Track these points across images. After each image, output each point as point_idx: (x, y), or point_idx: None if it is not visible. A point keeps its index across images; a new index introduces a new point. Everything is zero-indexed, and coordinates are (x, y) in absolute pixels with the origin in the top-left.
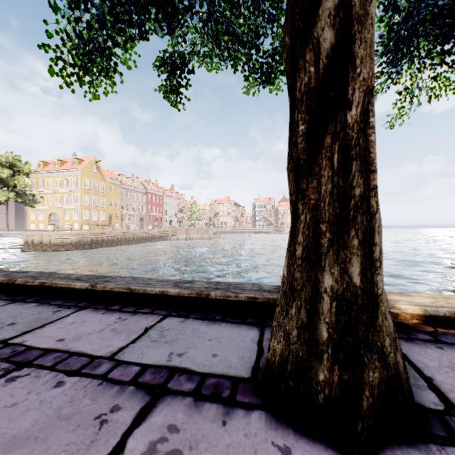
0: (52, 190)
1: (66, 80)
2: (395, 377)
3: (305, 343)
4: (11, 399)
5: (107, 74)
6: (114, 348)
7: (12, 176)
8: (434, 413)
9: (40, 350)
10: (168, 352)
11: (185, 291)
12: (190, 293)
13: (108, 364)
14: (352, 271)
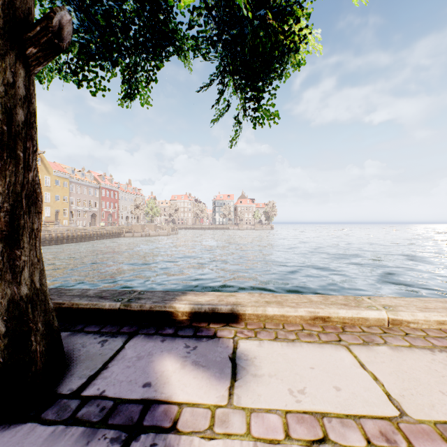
0: None
1: None
2: None
3: None
4: None
5: None
6: None
7: None
8: (55, 397)
9: None
10: None
11: None
12: None
13: None
14: None
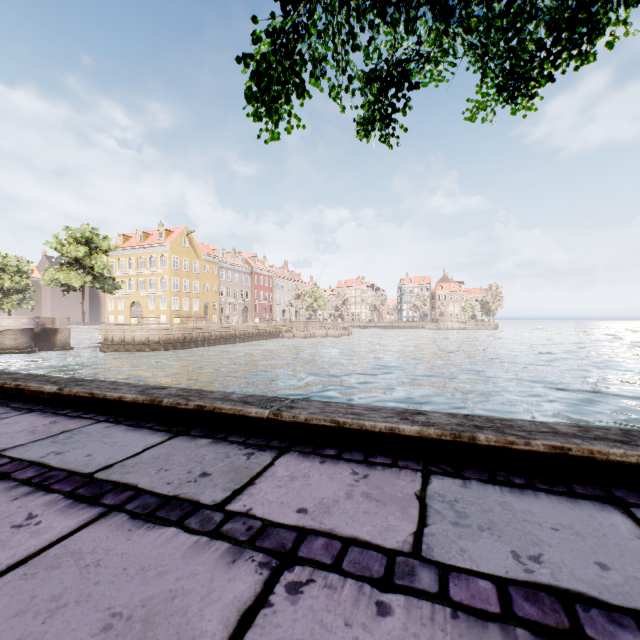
0: (134, 272)
1: (267, 109)
2: None
3: None
4: (329, 635)
5: (336, 93)
6: (403, 533)
7: (88, 255)
8: None
9: (289, 530)
10: (507, 552)
11: (431, 430)
12: (441, 433)
13: (425, 569)
14: None
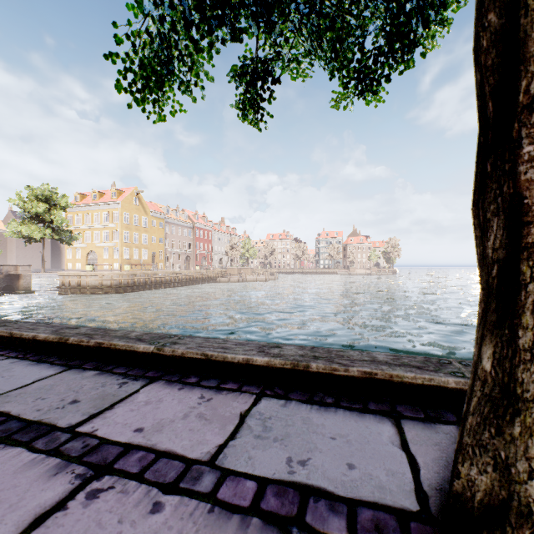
0: (90, 226)
1: (135, 98)
2: None
3: None
4: (100, 531)
5: (187, 87)
6: (211, 446)
7: (48, 211)
8: None
9: (118, 446)
10: (284, 458)
11: (277, 361)
12: (284, 363)
13: (211, 474)
14: None
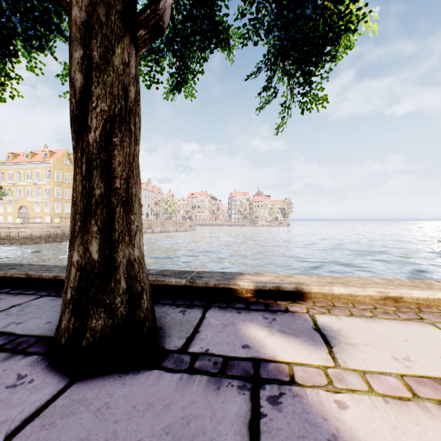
0: (22, 183)
1: None
2: (122, 325)
3: (64, 303)
4: None
5: None
6: None
7: None
8: (166, 352)
9: None
10: (10, 322)
11: None
12: None
13: None
14: (93, 250)
